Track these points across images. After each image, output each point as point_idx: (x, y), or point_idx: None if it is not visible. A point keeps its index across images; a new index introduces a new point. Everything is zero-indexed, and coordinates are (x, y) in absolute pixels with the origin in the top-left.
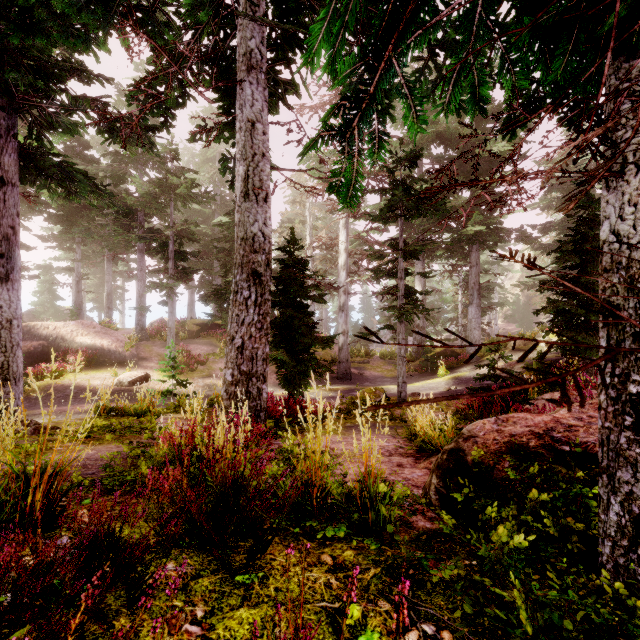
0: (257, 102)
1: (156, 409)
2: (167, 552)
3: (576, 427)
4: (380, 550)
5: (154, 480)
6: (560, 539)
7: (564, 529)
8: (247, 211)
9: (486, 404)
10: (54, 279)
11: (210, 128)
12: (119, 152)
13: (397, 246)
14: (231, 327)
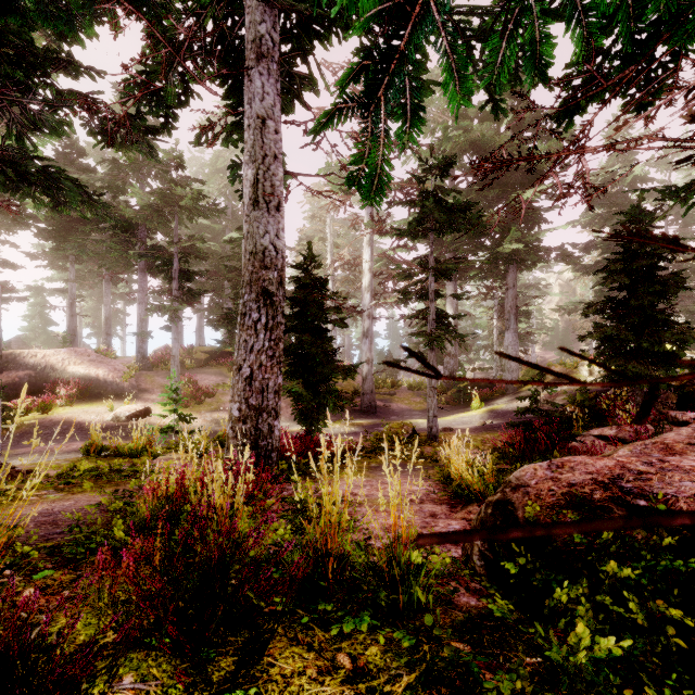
0: (268, 96)
1: (154, 448)
2: (115, 672)
3: (648, 474)
4: (415, 648)
5: (105, 563)
6: (647, 627)
7: (655, 617)
8: (256, 221)
9: (527, 441)
10: (46, 302)
11: (213, 124)
12: (117, 160)
13: (427, 265)
14: (238, 355)
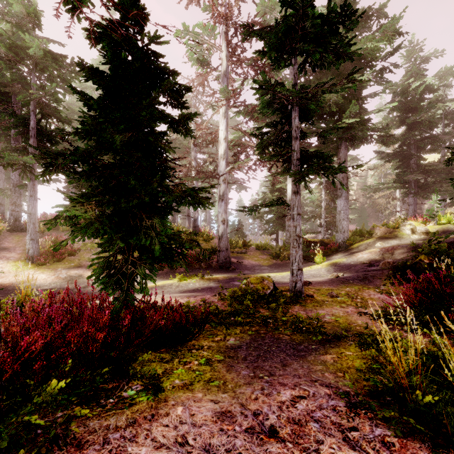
0: None
1: None
2: None
3: None
4: None
5: None
6: None
7: None
8: None
9: None
10: None
11: None
12: None
13: (286, 109)
14: None
